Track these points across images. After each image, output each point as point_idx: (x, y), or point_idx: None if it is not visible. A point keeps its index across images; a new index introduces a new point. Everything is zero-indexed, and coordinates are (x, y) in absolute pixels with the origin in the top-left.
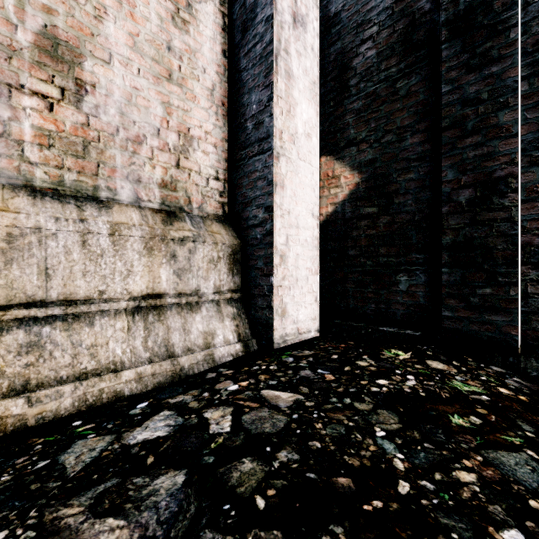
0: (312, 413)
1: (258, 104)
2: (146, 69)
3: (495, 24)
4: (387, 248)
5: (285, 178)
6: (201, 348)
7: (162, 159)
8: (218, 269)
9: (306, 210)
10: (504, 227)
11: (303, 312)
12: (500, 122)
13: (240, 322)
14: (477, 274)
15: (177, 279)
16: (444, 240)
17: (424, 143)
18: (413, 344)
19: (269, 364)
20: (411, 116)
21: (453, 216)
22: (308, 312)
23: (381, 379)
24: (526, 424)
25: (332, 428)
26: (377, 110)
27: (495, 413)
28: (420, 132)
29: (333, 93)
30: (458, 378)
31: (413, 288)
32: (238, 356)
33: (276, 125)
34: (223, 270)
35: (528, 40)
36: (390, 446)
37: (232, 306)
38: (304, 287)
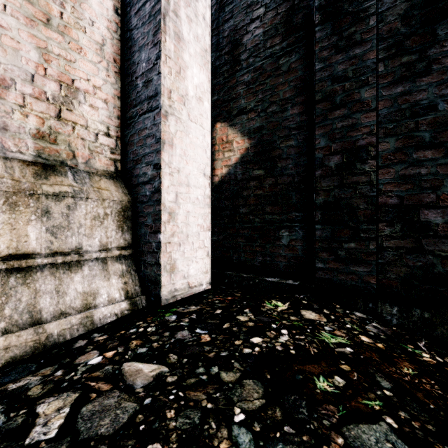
0: (168, 394)
1: (147, 62)
2: (16, 7)
3: (358, 11)
4: (272, 206)
5: (175, 137)
6: (79, 310)
7: (37, 108)
8: (105, 225)
9: (197, 169)
10: (365, 190)
11: (194, 266)
12: (362, 98)
13: (129, 279)
14: (344, 231)
15: (51, 237)
16: (317, 200)
17: (302, 114)
18: (292, 293)
19: (149, 324)
20: (291, 90)
21: (325, 178)
22: (200, 267)
23: (256, 336)
24: (384, 378)
25: (185, 415)
26: (264, 83)
27: (357, 368)
28: (299, 104)
29: (226, 65)
30: (327, 328)
31: (293, 242)
32: (123, 315)
33: (164, 83)
34: (111, 227)
35: (384, 27)
36: (245, 438)
37: (120, 263)
38: (195, 243)
